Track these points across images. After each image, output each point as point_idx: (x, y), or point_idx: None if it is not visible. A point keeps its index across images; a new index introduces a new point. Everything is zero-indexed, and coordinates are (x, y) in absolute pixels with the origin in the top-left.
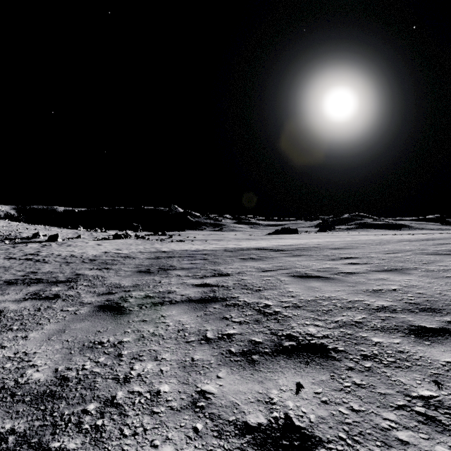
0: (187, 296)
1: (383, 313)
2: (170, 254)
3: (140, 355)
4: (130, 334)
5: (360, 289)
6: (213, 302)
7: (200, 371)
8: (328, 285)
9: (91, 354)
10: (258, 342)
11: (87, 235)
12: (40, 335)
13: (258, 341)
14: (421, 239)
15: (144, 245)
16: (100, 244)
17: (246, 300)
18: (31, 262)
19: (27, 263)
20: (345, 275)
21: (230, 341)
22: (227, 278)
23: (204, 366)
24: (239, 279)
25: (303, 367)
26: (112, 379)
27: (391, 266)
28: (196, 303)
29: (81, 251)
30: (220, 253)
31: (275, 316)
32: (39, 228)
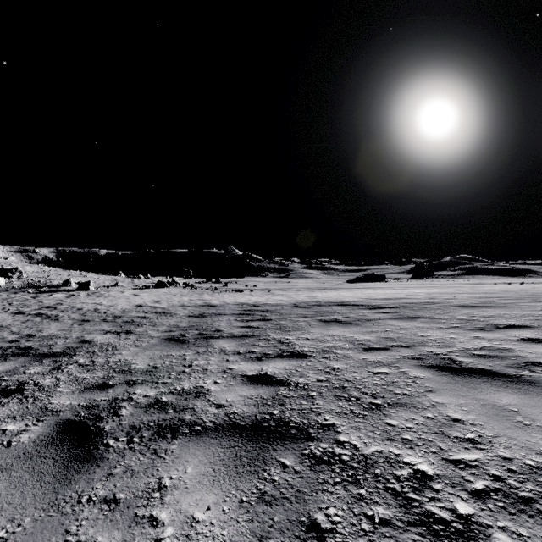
0: (229, 410)
1: None
2: (219, 310)
3: None
4: None
5: None
6: (281, 441)
7: None
8: (541, 406)
9: None
10: None
11: (127, 282)
12: None
13: None
14: None
15: (190, 296)
16: (137, 295)
17: (358, 443)
18: (38, 319)
19: (32, 321)
20: None
21: None
22: (304, 364)
23: None
24: (327, 368)
25: None
26: None
27: None
28: (244, 439)
29: (110, 303)
30: (289, 309)
31: None
32: (73, 274)
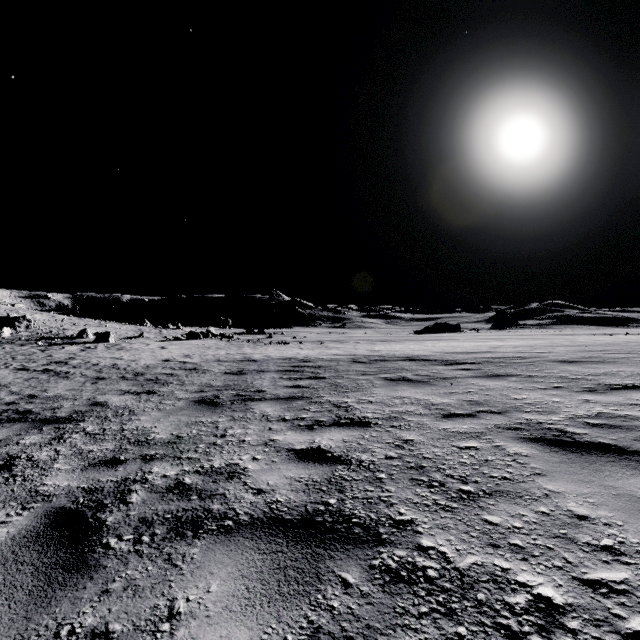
0: (270, 498)
1: None
2: (262, 366)
3: None
4: None
5: None
6: (340, 546)
7: None
8: None
9: None
10: None
11: (154, 333)
12: None
13: None
14: None
15: (227, 349)
16: (164, 347)
17: (448, 551)
18: (45, 376)
19: (37, 379)
20: None
21: None
22: (368, 435)
23: None
24: (398, 440)
25: None
26: None
27: None
28: (290, 541)
29: (132, 358)
30: (346, 365)
31: None
32: (91, 324)
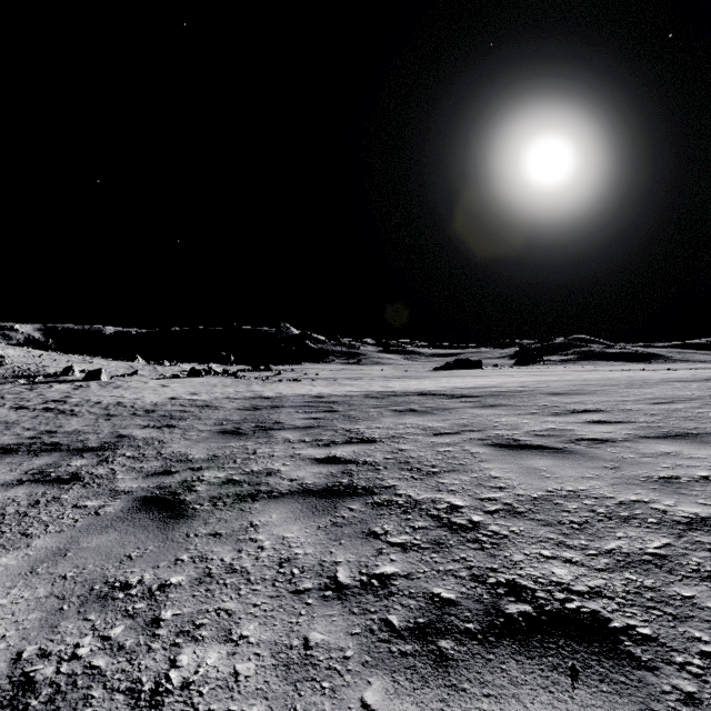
0: (301, 482)
1: (707, 535)
2: (275, 402)
3: (197, 624)
4: (184, 566)
5: (633, 476)
6: (349, 497)
7: (322, 683)
8: (566, 466)
9: (100, 614)
10: (447, 602)
11: (148, 370)
12: (19, 560)
13: (448, 598)
14: (704, 379)
15: (235, 387)
16: (166, 385)
17: (412, 494)
18: (51, 414)
19: (44, 417)
20: (592, 445)
21: (385, 595)
22: (373, 447)
23: (330, 667)
24: (395, 449)
25: (567, 686)
26: (125, 694)
27: (673, 427)
28: (318, 497)
29: (134, 396)
30: (359, 400)
31: (475, 532)
32: (74, 360)
